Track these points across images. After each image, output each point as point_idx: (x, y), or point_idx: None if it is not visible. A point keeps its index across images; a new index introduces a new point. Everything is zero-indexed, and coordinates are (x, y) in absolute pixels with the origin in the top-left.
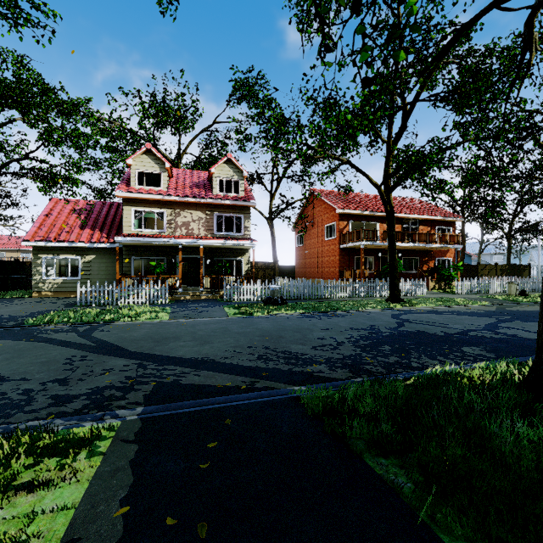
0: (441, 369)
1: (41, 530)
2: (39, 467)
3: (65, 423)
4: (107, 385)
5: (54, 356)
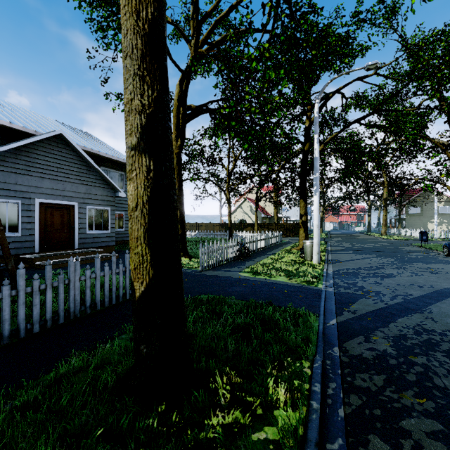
0: (299, 394)
1: (272, 278)
2: (298, 280)
3: (327, 283)
4: (365, 288)
5: (429, 283)
